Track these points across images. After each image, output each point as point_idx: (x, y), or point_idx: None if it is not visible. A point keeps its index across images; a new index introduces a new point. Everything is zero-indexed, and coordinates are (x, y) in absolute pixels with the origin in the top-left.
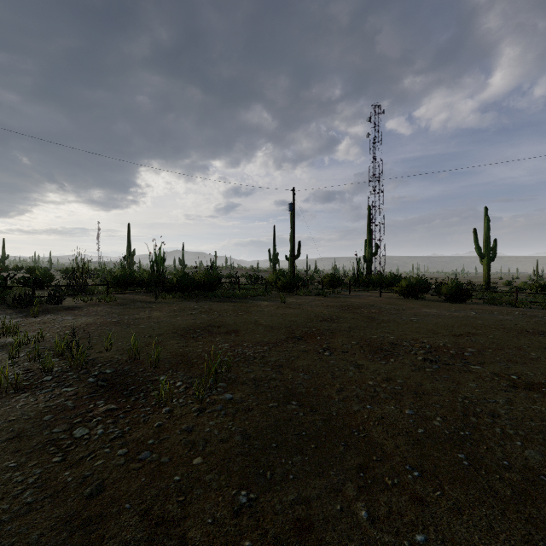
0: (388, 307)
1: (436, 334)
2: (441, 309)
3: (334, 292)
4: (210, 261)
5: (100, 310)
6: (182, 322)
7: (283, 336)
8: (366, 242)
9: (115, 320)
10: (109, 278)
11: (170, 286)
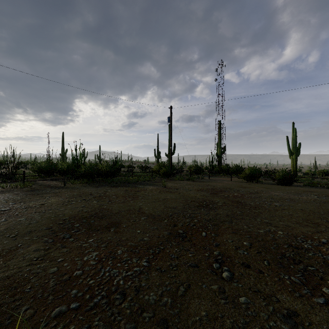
0: (243, 190)
1: (319, 226)
2: (283, 191)
3: (199, 177)
4: (114, 156)
5: (4, 197)
6: (68, 211)
7: (165, 232)
8: (217, 144)
9: (3, 209)
10: (36, 168)
11: (78, 174)
